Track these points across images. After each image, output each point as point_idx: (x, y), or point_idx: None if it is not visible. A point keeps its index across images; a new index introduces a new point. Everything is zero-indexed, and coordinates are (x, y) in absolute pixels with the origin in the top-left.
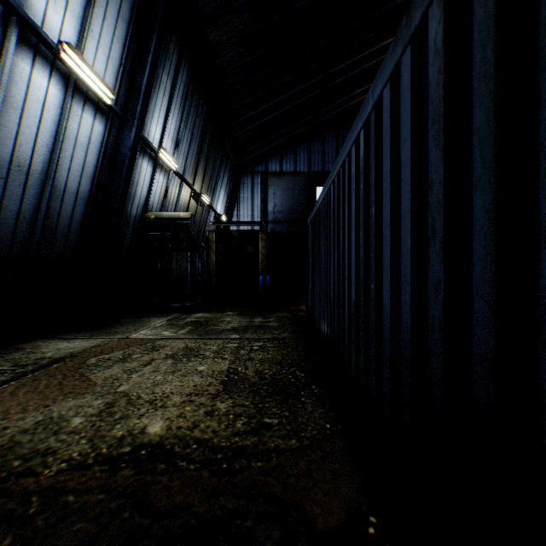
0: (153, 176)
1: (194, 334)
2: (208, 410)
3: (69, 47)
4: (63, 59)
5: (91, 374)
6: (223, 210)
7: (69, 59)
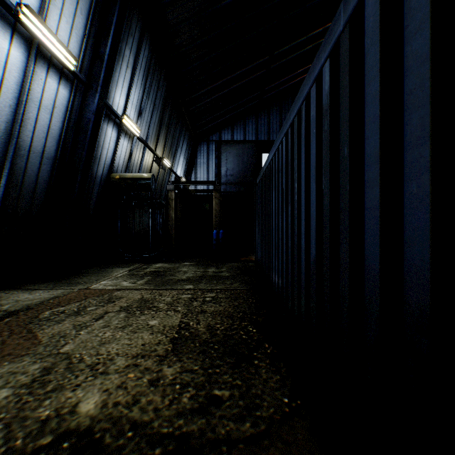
0: (117, 140)
1: (152, 285)
2: (153, 378)
3: (28, 10)
4: (23, 21)
5: (40, 330)
6: (183, 173)
7: (29, 21)
